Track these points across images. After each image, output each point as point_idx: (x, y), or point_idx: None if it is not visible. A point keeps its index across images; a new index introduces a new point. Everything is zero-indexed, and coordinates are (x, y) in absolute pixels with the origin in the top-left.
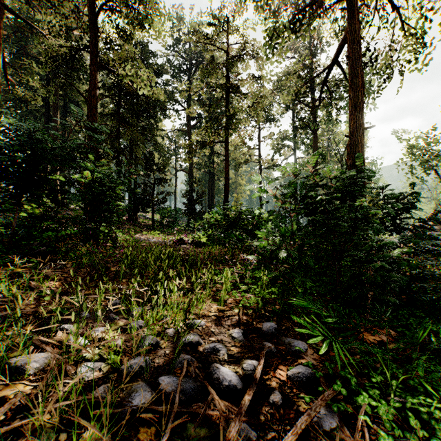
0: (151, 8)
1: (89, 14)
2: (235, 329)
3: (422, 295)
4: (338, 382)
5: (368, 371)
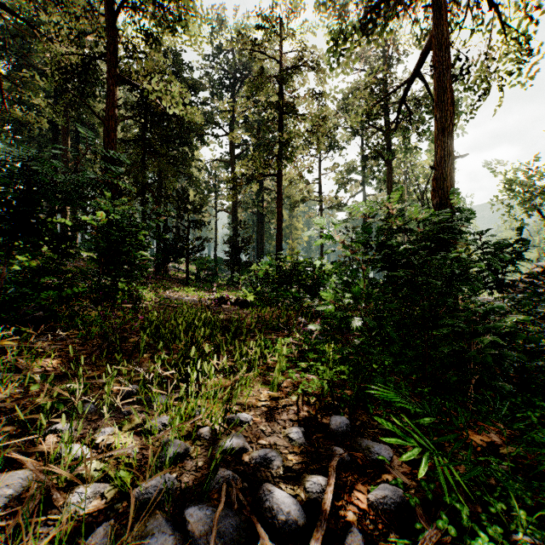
0: (184, 6)
1: (106, 14)
2: (293, 425)
3: (540, 377)
4: (443, 514)
5: (481, 494)
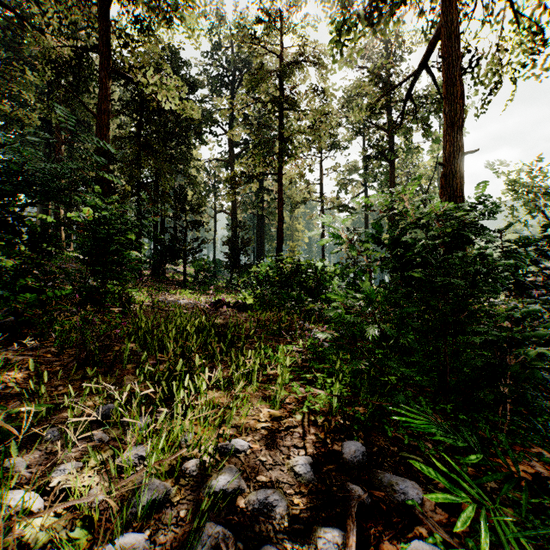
0: None
1: (99, 3)
2: (298, 454)
3: None
4: None
5: None
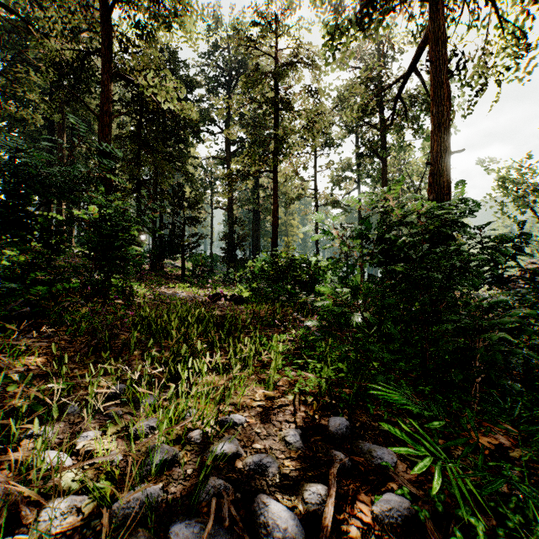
0: (179, 1)
1: (101, 8)
2: (289, 427)
3: None
4: (457, 530)
5: (495, 504)
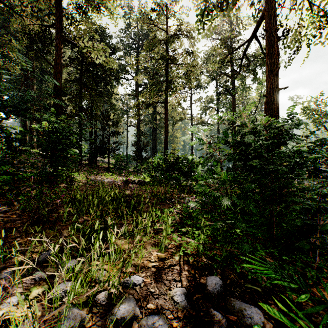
0: None
1: None
2: (176, 286)
3: None
4: None
5: None
